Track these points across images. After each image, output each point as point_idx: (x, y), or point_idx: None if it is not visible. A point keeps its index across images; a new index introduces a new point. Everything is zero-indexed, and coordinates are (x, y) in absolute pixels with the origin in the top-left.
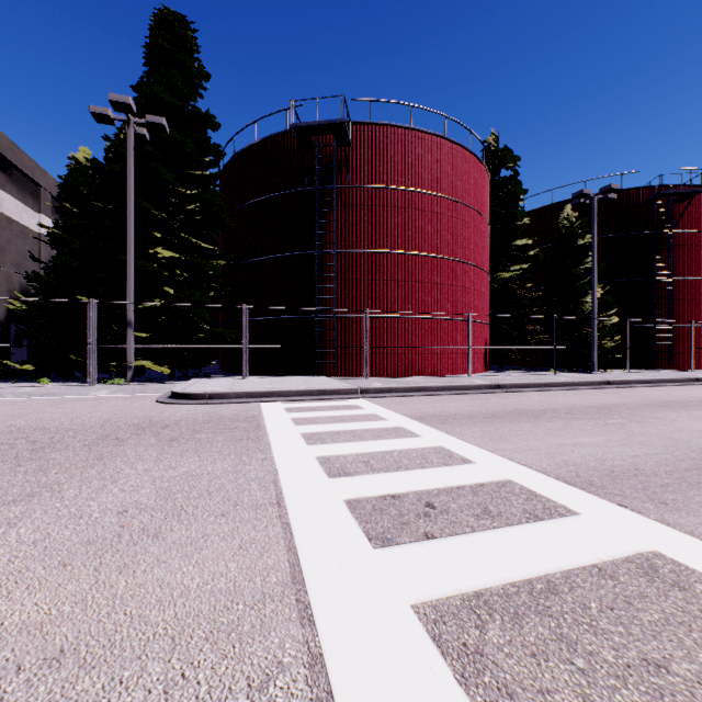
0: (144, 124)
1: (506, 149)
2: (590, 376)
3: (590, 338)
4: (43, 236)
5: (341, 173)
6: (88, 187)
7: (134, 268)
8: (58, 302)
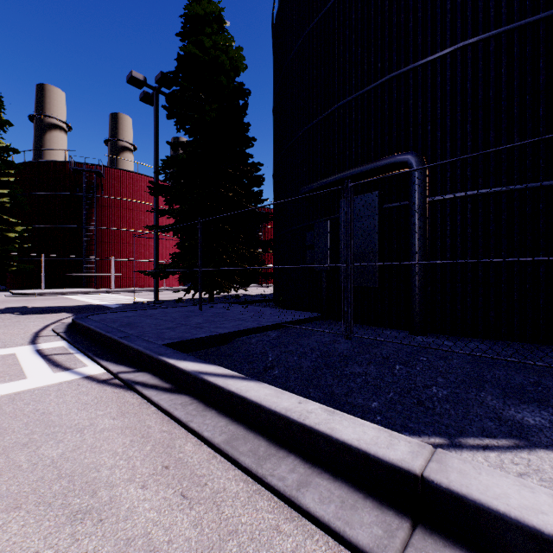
0: None
1: None
2: None
3: None
4: None
5: (99, 190)
6: None
7: None
8: None
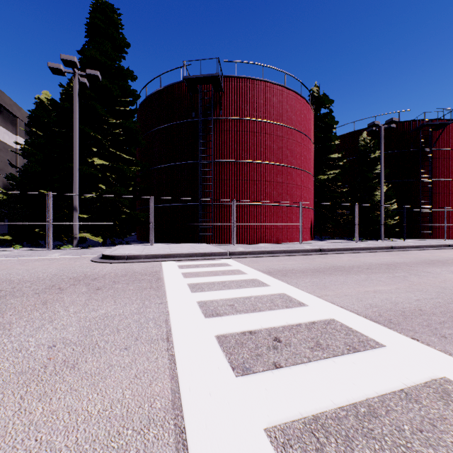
0: (85, 75)
1: (324, 95)
2: (379, 243)
3: (379, 218)
4: (18, 150)
5: (217, 110)
6: (48, 117)
7: (78, 171)
8: (28, 194)
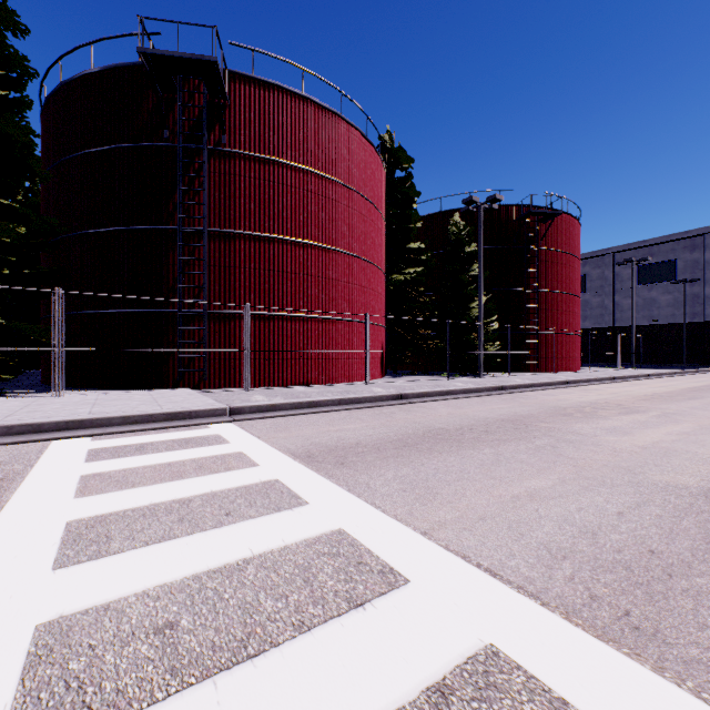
0: None
1: (401, 149)
2: (480, 381)
3: (477, 343)
4: None
5: (215, 132)
6: None
7: None
8: None
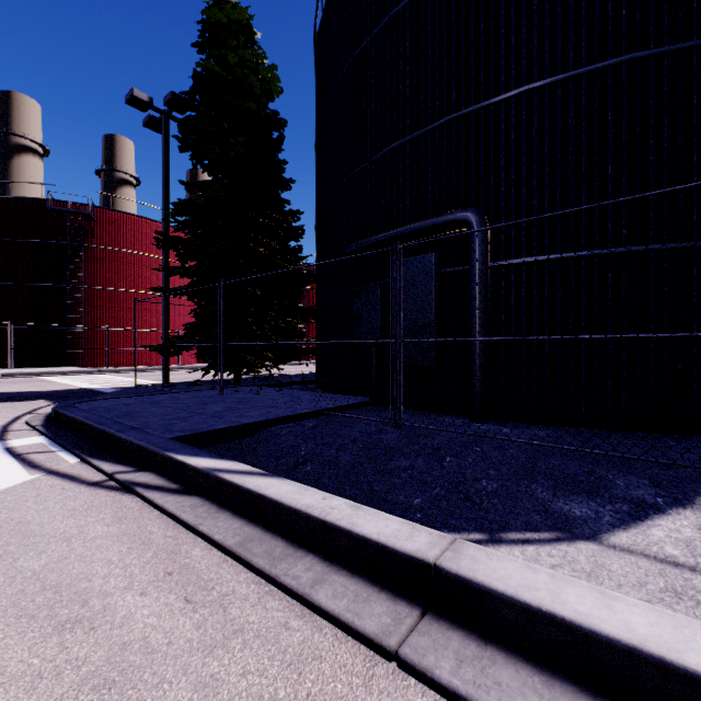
0: None
1: None
2: None
3: None
4: None
5: (89, 237)
6: None
7: None
8: None
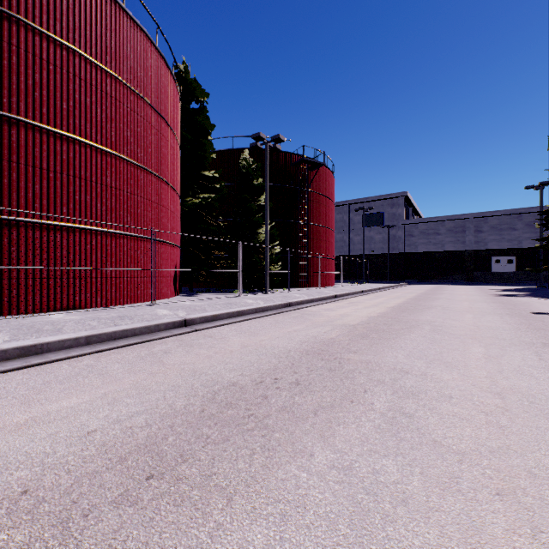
0: None
1: (196, 82)
2: (267, 297)
3: (263, 263)
4: None
5: None
6: None
7: None
8: None
